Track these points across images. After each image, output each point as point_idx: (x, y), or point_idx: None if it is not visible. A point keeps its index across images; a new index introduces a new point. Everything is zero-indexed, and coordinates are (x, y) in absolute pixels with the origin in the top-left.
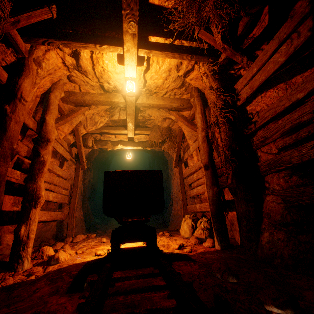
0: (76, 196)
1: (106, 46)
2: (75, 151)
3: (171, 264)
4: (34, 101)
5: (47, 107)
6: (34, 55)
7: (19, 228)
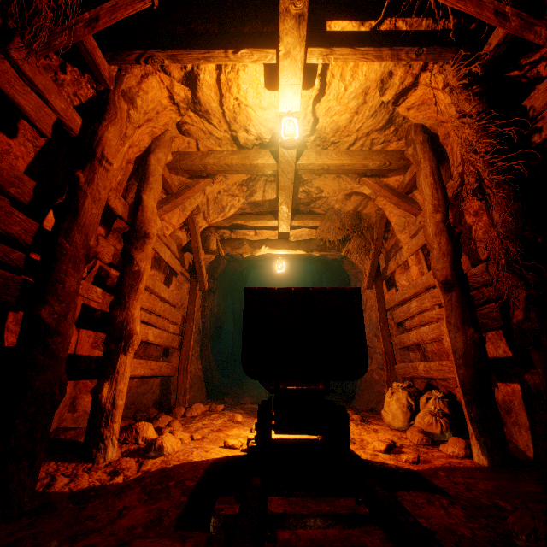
0: (191, 337)
1: (245, 51)
2: (189, 260)
3: (396, 497)
4: (124, 170)
5: (145, 179)
6: (123, 84)
7: (100, 388)
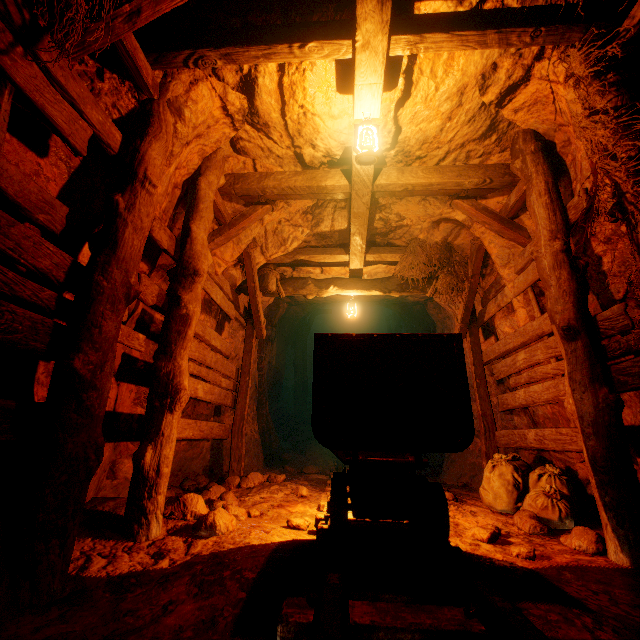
0: (247, 393)
1: (314, 44)
2: (244, 303)
3: (520, 610)
4: (170, 196)
5: (194, 206)
6: (169, 93)
7: (143, 452)
